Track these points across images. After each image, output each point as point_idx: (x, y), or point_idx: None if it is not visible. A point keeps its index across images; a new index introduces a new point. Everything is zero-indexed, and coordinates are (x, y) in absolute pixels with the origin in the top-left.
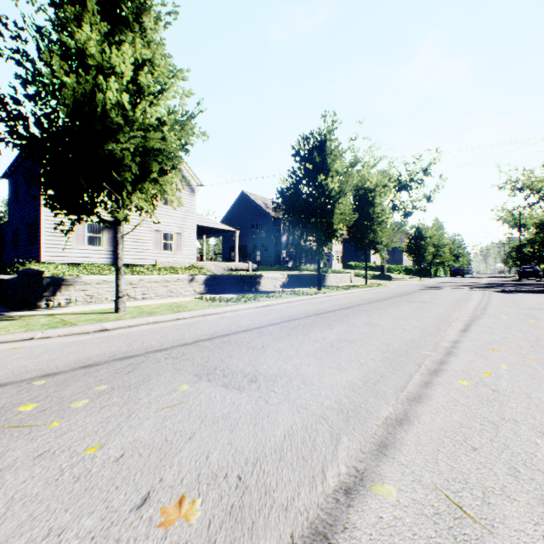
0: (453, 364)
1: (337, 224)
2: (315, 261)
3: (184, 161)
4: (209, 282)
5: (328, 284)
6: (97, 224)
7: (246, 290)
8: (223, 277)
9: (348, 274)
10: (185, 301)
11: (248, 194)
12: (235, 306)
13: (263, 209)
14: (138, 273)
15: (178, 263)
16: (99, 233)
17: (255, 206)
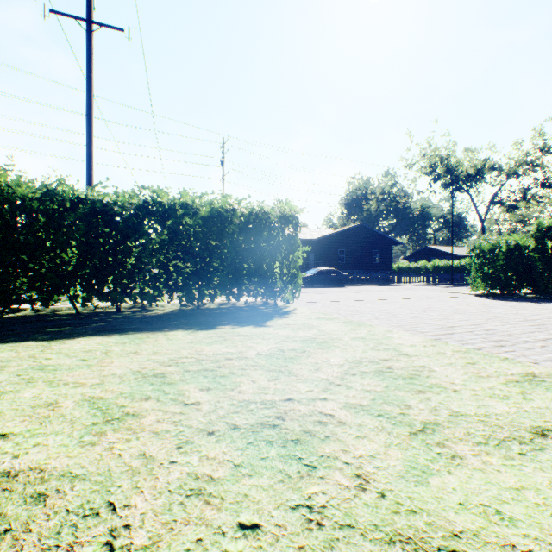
0: None
1: None
2: None
3: None
4: None
5: None
6: None
7: None
8: None
9: None
10: None
11: None
12: None
13: None
14: None
15: None
16: None
17: None
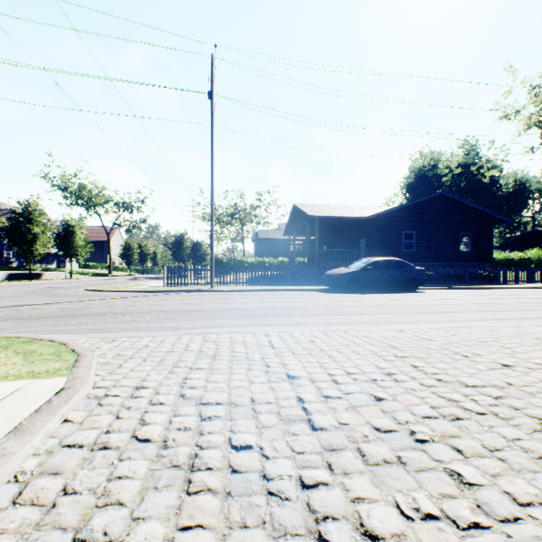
0: (42, 287)
1: (42, 248)
2: (48, 261)
3: None
4: None
5: (45, 279)
6: None
7: None
8: None
9: (65, 273)
10: None
11: None
12: None
13: None
14: None
15: None
16: None
17: None
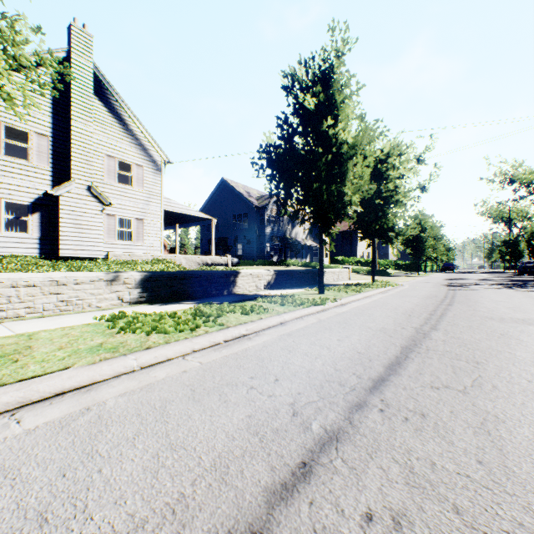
0: None
1: (350, 196)
2: (301, 255)
3: (146, 131)
4: (149, 283)
5: (324, 282)
6: (21, 204)
7: (215, 293)
8: (174, 275)
9: (346, 270)
10: (67, 327)
11: (229, 181)
12: (152, 352)
13: (245, 197)
14: (78, 268)
15: (138, 255)
16: (24, 215)
17: (236, 195)
